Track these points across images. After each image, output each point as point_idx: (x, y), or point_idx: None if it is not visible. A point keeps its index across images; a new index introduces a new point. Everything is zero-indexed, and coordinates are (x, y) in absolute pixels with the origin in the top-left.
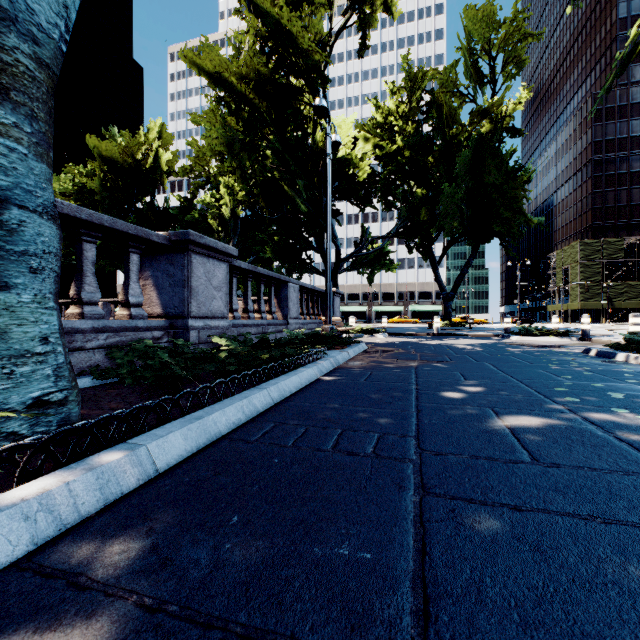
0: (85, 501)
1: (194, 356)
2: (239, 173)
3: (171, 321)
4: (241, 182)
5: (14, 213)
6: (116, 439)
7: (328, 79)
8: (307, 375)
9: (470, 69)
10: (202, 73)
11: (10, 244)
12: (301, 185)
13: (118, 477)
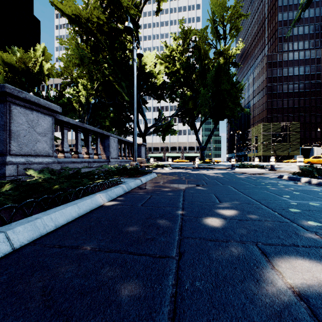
0: None
1: None
2: (88, 76)
3: None
4: (89, 81)
5: None
6: None
7: (139, 25)
8: (90, 203)
9: (214, 30)
10: (64, 14)
11: None
12: (124, 85)
13: None
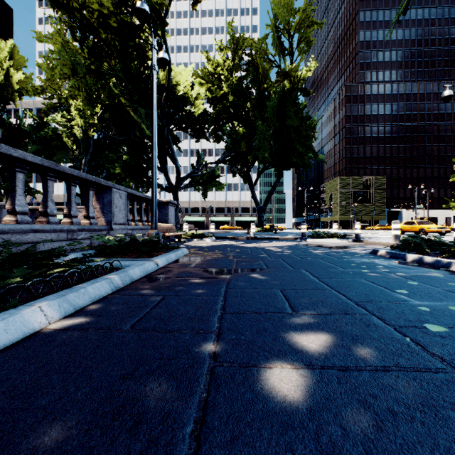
0: None
1: None
2: (85, 94)
3: None
4: (87, 103)
5: None
6: None
7: (166, 22)
8: (2, 331)
9: (276, 41)
10: None
11: None
12: (144, 111)
13: None
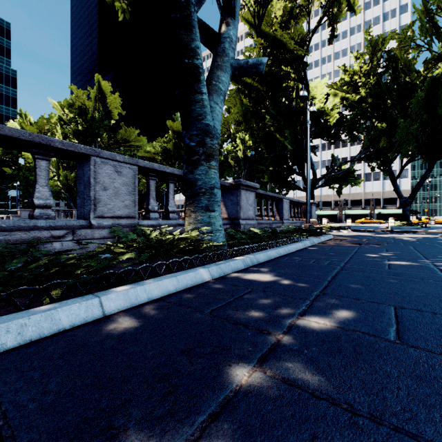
0: (249, 263)
1: (250, 235)
2: (249, 132)
3: (232, 221)
4: (250, 137)
5: (215, 190)
6: (246, 254)
7: (307, 64)
8: (299, 245)
9: (425, 26)
10: None
11: (215, 199)
12: (288, 134)
13: (253, 260)
